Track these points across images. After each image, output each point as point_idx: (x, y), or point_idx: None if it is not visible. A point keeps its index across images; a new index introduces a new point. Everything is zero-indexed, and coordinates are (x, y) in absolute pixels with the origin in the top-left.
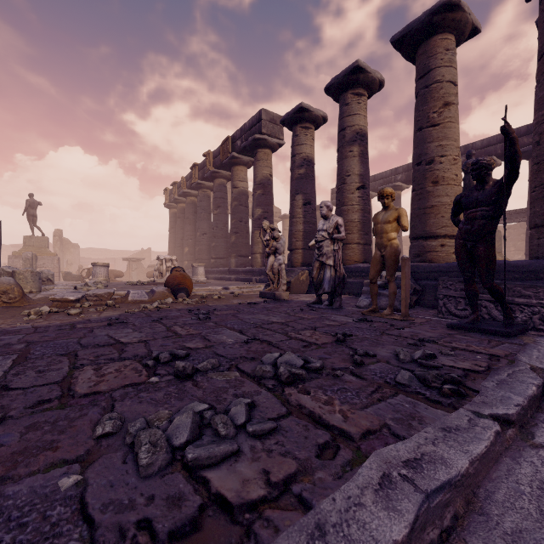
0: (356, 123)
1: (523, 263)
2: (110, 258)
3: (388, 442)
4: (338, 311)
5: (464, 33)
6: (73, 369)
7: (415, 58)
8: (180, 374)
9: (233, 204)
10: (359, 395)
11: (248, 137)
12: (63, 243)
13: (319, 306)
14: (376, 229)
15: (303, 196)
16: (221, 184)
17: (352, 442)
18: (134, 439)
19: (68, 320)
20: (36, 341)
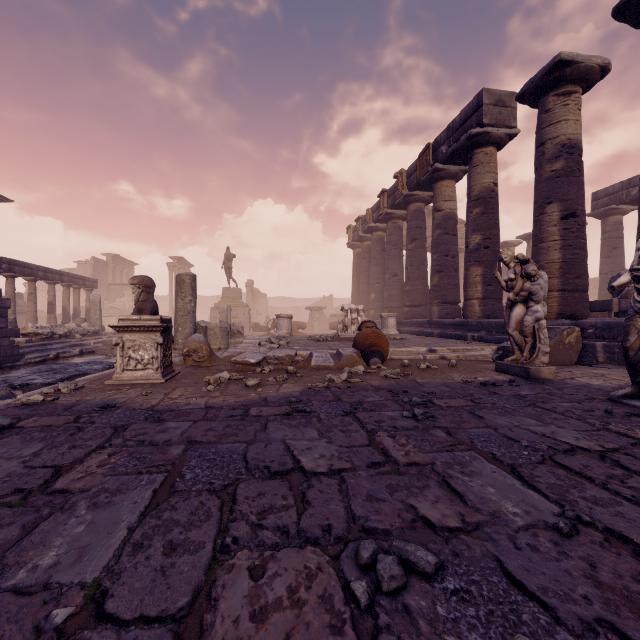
0: None
1: None
2: (294, 307)
3: None
4: None
5: None
6: (218, 555)
7: None
8: None
9: (435, 233)
10: None
11: (459, 136)
12: (254, 293)
13: None
14: None
15: (559, 206)
16: (417, 210)
17: None
18: None
19: (243, 398)
20: (197, 440)
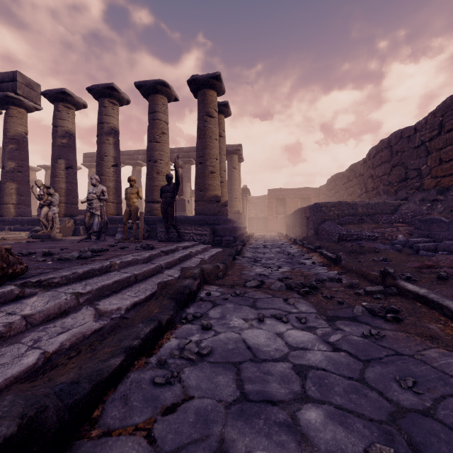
0: (112, 122)
1: (191, 216)
2: None
3: (133, 253)
4: (104, 241)
5: (172, 99)
6: None
7: (148, 99)
8: (47, 254)
9: None
10: (124, 251)
11: None
12: None
13: (90, 240)
14: (127, 197)
15: (65, 161)
16: None
17: (124, 254)
18: (60, 258)
19: None
20: None
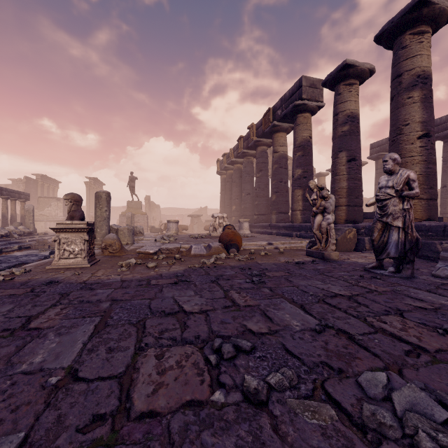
0: (417, 65)
1: None
2: (180, 215)
3: None
4: (412, 282)
5: None
6: (138, 351)
7: None
8: (251, 397)
9: (273, 167)
10: None
11: (288, 105)
12: (150, 205)
13: (381, 272)
14: None
15: (346, 153)
16: (262, 151)
17: None
18: None
19: (146, 274)
20: (118, 299)
